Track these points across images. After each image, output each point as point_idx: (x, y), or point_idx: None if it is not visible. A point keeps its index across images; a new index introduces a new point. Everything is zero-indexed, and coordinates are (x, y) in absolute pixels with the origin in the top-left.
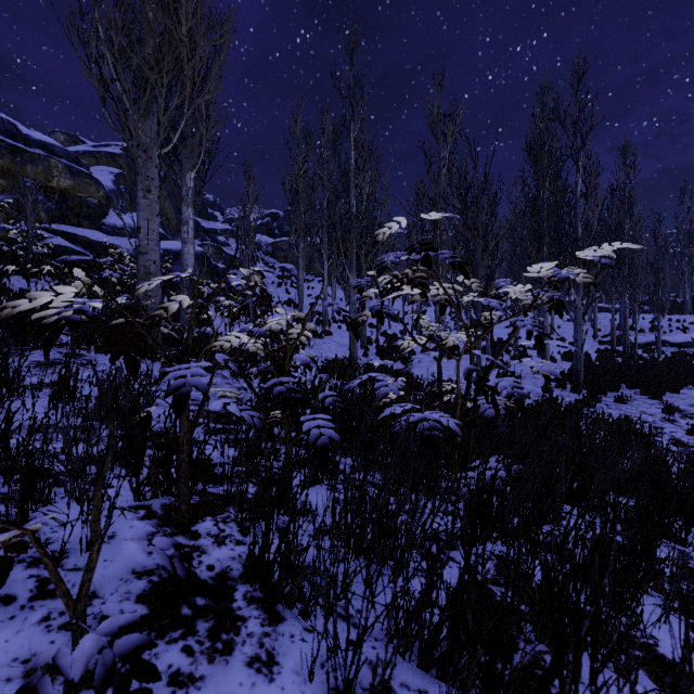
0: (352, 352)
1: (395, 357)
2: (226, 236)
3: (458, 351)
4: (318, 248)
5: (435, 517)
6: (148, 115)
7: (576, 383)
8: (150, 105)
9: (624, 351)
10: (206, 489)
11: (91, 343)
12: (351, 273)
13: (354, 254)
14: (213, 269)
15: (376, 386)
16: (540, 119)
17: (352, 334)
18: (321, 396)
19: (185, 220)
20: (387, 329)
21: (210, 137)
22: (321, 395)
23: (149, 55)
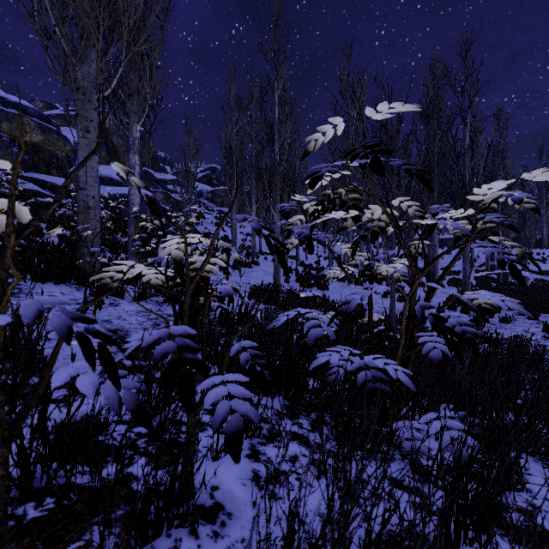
0: (276, 280)
1: (312, 283)
2: (174, 185)
3: (363, 278)
4: (248, 193)
5: (404, 541)
6: (85, 59)
7: (465, 305)
8: (88, 52)
9: (498, 278)
10: (71, 482)
11: (27, 272)
12: (275, 212)
13: (277, 195)
14: (161, 210)
15: (306, 326)
16: (431, 87)
17: (276, 264)
18: (234, 349)
19: (132, 166)
20: (304, 260)
21: (154, 94)
22: (234, 348)
23: (88, 6)
